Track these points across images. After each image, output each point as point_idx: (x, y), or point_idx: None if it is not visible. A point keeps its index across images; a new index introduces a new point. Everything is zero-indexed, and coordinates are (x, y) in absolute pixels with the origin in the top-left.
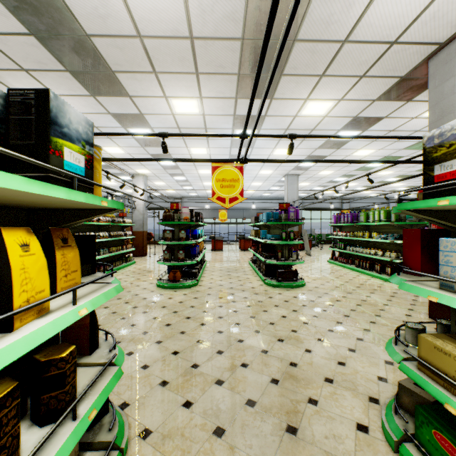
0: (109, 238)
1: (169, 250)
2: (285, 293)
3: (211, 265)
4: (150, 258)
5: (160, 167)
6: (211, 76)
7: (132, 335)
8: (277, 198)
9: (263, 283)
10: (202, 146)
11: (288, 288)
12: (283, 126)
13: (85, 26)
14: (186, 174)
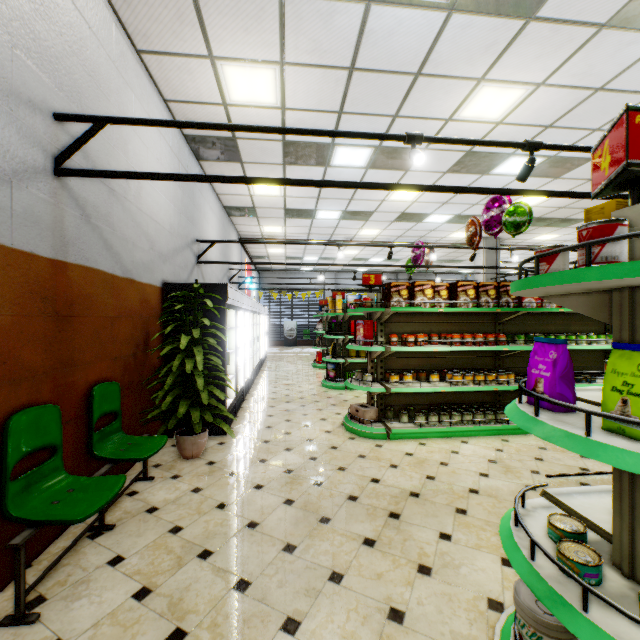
0: None
1: None
2: None
3: None
4: None
5: None
6: None
7: None
8: None
9: None
10: None
11: None
12: None
13: (534, 216)
14: None
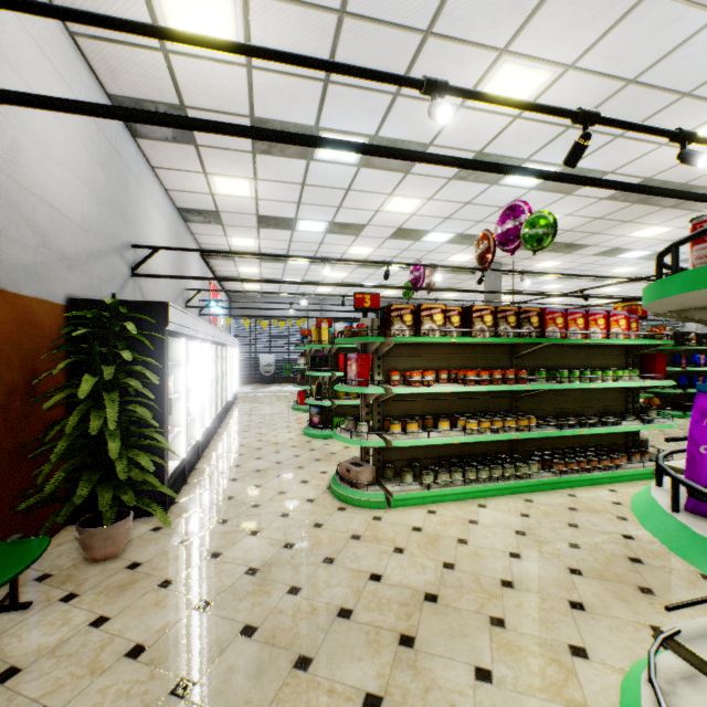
0: None
1: None
2: None
3: None
4: None
5: None
6: (642, 218)
7: None
8: None
9: None
10: None
11: None
12: None
13: None
14: None
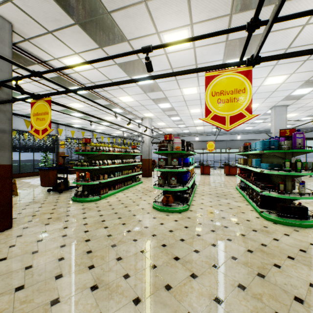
0: (122, 164)
1: (162, 176)
2: (294, 236)
3: (200, 188)
4: (153, 179)
5: (160, 110)
6: None
7: (113, 276)
8: (258, 131)
9: (259, 215)
10: (193, 85)
11: (295, 227)
12: (284, 44)
13: None
14: (180, 115)
